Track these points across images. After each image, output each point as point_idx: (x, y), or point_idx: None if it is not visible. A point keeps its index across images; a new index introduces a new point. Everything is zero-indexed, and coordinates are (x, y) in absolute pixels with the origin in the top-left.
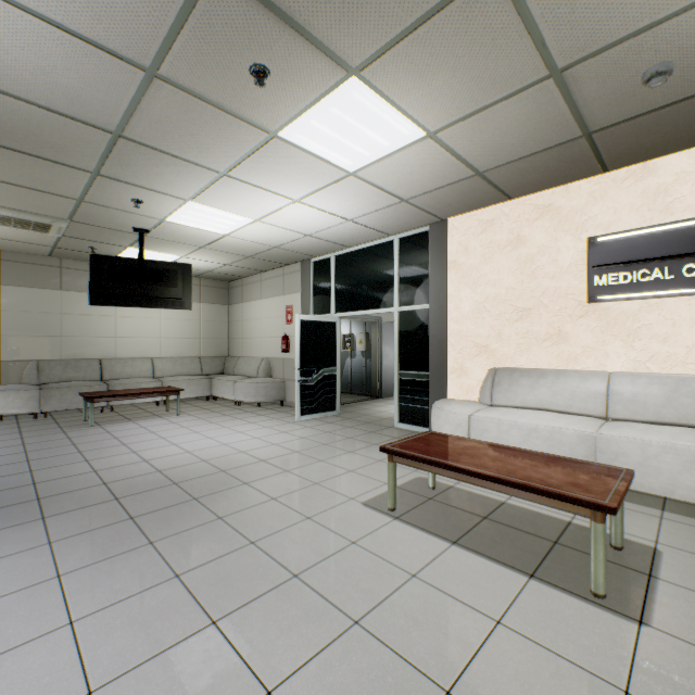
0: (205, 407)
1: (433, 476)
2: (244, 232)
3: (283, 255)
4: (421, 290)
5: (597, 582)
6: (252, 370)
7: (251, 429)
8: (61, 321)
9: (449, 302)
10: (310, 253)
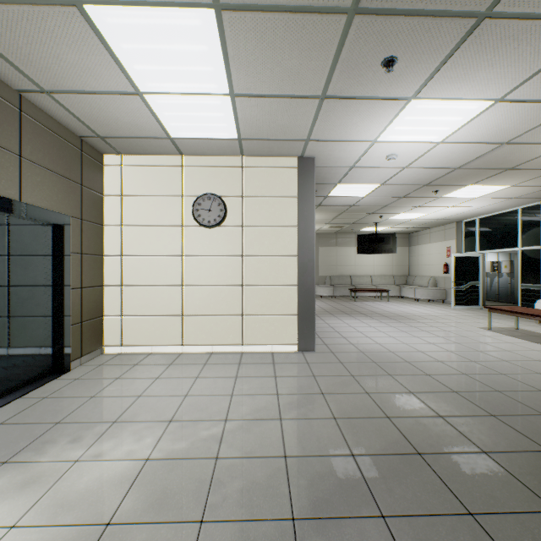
0: (398, 300)
1: (516, 324)
2: (423, 217)
3: (444, 221)
4: (536, 238)
5: None
6: (424, 283)
7: (426, 308)
8: (336, 260)
9: None
10: (460, 219)
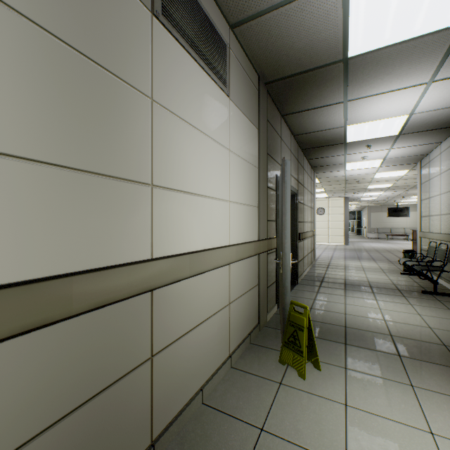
0: None
1: None
2: None
3: None
4: None
5: None
6: None
7: None
8: (381, 219)
9: None
10: None
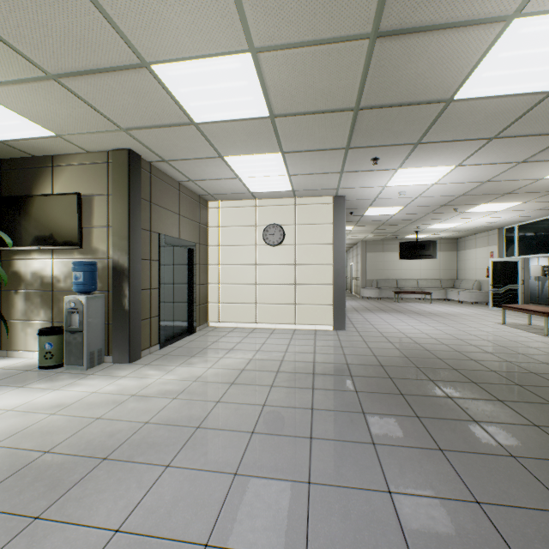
0: (442, 302)
1: (529, 320)
2: (460, 226)
3: (484, 228)
4: None
5: (544, 331)
6: (469, 286)
7: (463, 309)
8: (382, 264)
9: None
10: (500, 226)
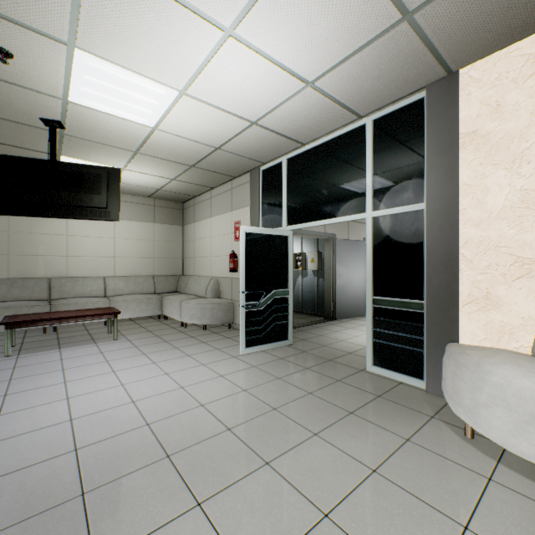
0: (150, 329)
1: None
2: (174, 122)
3: (229, 162)
4: (409, 185)
5: None
6: (201, 290)
7: (182, 368)
8: (8, 240)
9: (461, 196)
10: (258, 158)
